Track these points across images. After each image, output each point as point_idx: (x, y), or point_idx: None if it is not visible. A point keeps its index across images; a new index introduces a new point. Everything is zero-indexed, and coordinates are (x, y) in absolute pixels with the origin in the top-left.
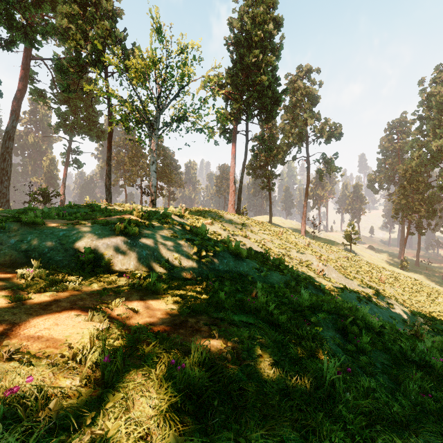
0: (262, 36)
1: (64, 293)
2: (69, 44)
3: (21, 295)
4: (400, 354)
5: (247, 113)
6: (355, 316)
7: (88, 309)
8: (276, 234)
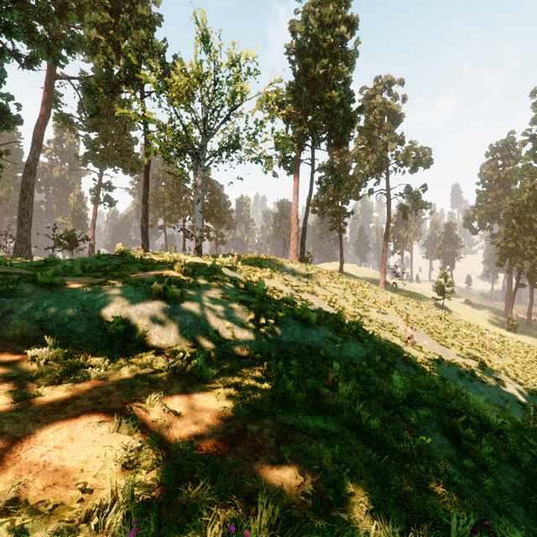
0: (332, 41)
1: (84, 383)
2: (98, 59)
3: (29, 389)
4: (533, 468)
5: (313, 138)
6: (465, 409)
7: (114, 410)
8: (350, 287)
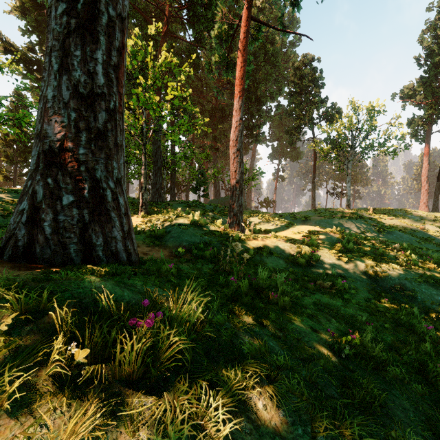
0: None
1: None
2: (296, 121)
3: None
4: None
5: None
6: None
7: None
8: None
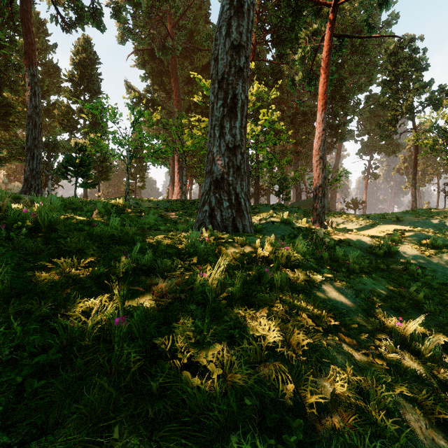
0: None
1: None
2: (390, 113)
3: None
4: None
5: None
6: None
7: None
8: None
